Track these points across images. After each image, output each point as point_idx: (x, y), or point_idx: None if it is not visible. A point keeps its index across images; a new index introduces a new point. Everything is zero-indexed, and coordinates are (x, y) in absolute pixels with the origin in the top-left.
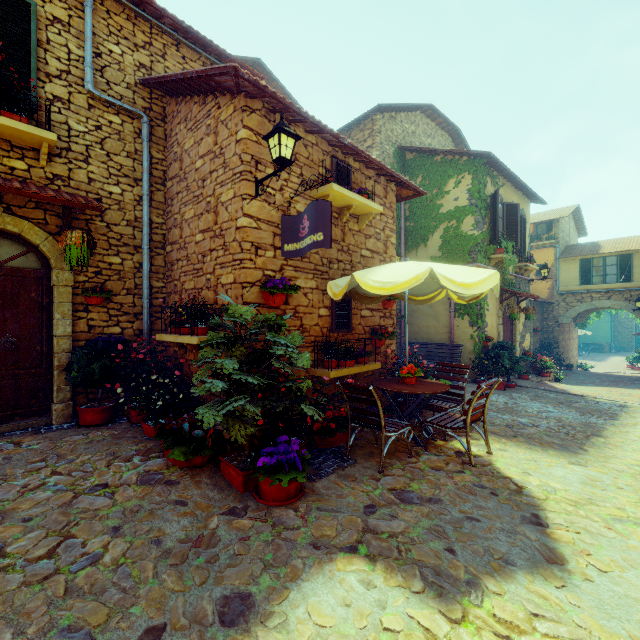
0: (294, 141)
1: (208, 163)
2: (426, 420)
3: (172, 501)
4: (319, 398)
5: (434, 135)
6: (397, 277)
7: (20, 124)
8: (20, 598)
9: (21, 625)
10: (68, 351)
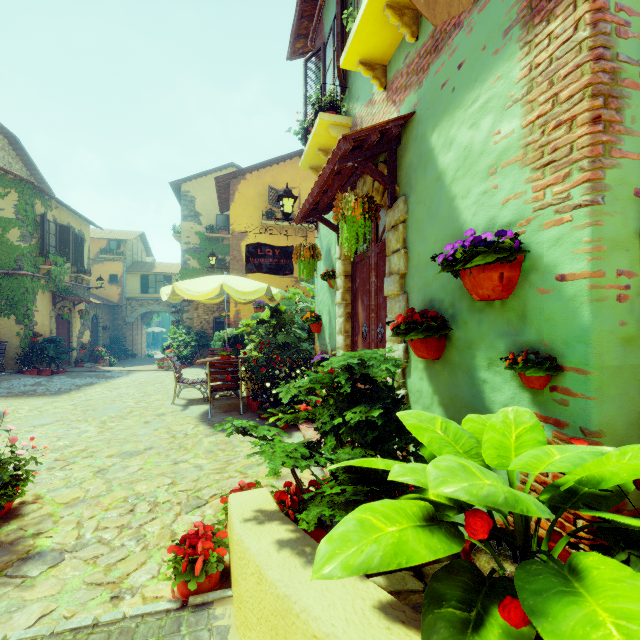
0: None
1: None
2: None
3: None
4: None
5: None
6: None
7: None
8: None
9: None
10: None
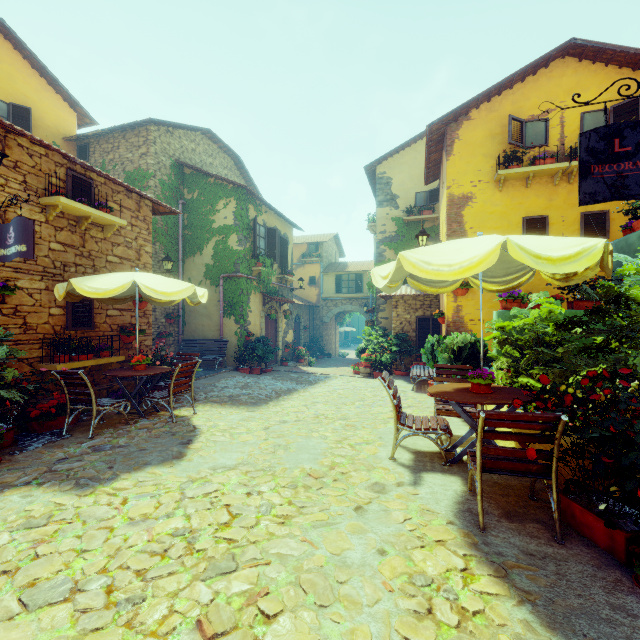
0: (0, 158)
1: None
2: (145, 396)
3: None
4: (28, 385)
5: (216, 156)
6: (111, 285)
7: None
8: None
9: None
10: None
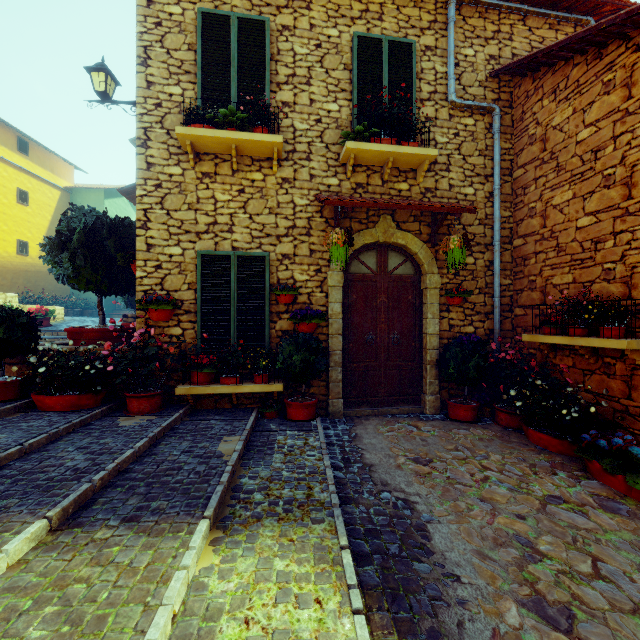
0: None
1: (607, 128)
2: None
3: None
4: None
5: None
6: None
7: (414, 149)
8: (633, 628)
9: None
10: (436, 348)
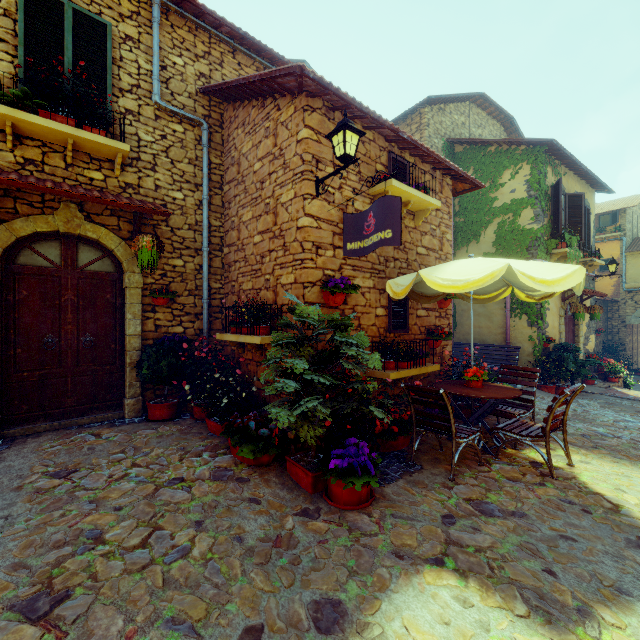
0: (358, 137)
1: (267, 165)
2: (497, 427)
3: (246, 498)
4: (385, 400)
5: (485, 125)
6: (468, 274)
7: (99, 137)
8: (124, 585)
9: (130, 612)
10: (138, 349)
